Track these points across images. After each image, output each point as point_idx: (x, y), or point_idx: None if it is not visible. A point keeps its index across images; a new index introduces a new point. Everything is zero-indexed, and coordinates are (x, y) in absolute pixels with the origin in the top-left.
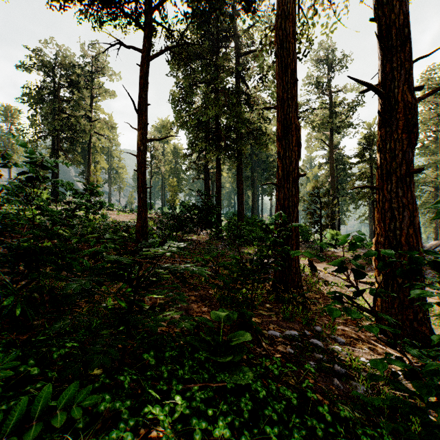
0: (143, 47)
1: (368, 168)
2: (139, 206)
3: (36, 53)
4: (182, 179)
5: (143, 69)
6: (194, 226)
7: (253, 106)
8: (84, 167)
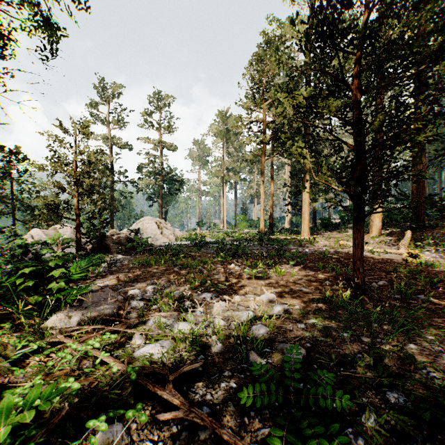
0: None
1: None
2: None
3: None
4: None
5: None
6: None
7: None
8: None
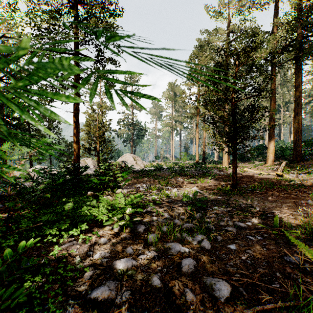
0: None
1: None
2: None
3: None
4: None
5: None
6: None
7: None
8: None
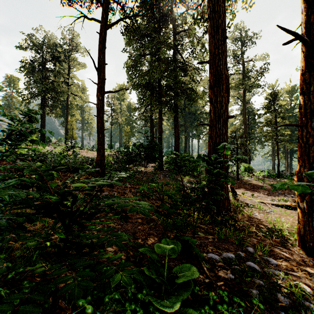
0: (101, 19)
1: (271, 118)
2: (99, 144)
3: (30, 37)
4: (134, 127)
5: (101, 36)
6: (142, 160)
7: (186, 72)
8: (64, 119)
